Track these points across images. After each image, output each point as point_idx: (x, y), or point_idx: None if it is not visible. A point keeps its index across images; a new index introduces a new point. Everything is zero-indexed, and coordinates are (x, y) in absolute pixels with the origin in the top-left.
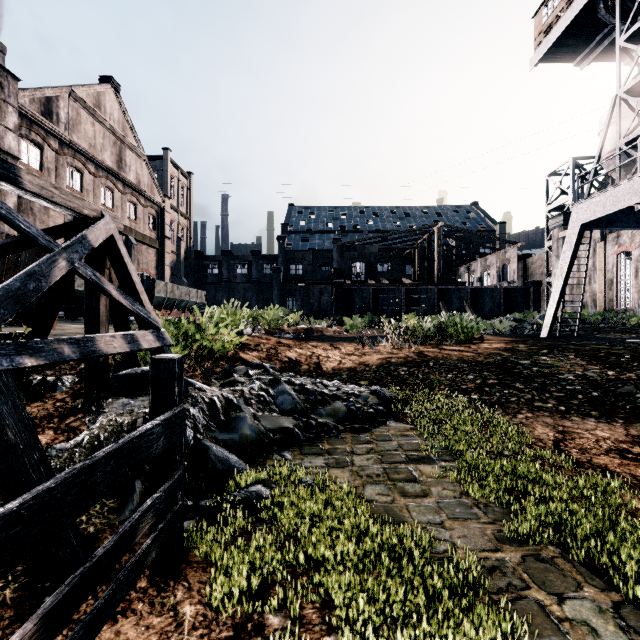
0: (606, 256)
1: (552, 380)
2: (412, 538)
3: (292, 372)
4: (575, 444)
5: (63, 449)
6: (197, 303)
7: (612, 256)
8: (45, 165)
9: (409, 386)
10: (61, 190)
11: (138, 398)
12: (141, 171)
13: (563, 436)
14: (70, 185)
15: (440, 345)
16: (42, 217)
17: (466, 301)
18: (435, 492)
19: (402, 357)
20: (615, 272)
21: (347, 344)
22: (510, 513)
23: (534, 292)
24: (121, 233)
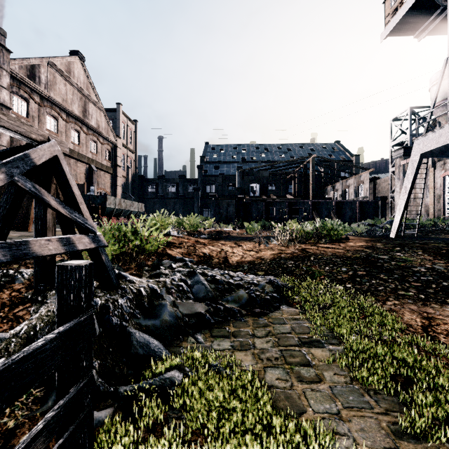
0: (435, 178)
1: (408, 272)
2: (313, 431)
3: (206, 264)
4: (441, 330)
5: (2, 339)
6: (138, 212)
7: (440, 178)
8: (30, 114)
9: (296, 276)
10: (9, 116)
11: None
12: (100, 118)
13: (429, 322)
14: (49, 128)
15: (317, 243)
16: None
17: (332, 211)
18: (328, 377)
19: (289, 253)
20: (442, 190)
21: (247, 242)
22: (399, 402)
23: (381, 204)
24: (85, 163)
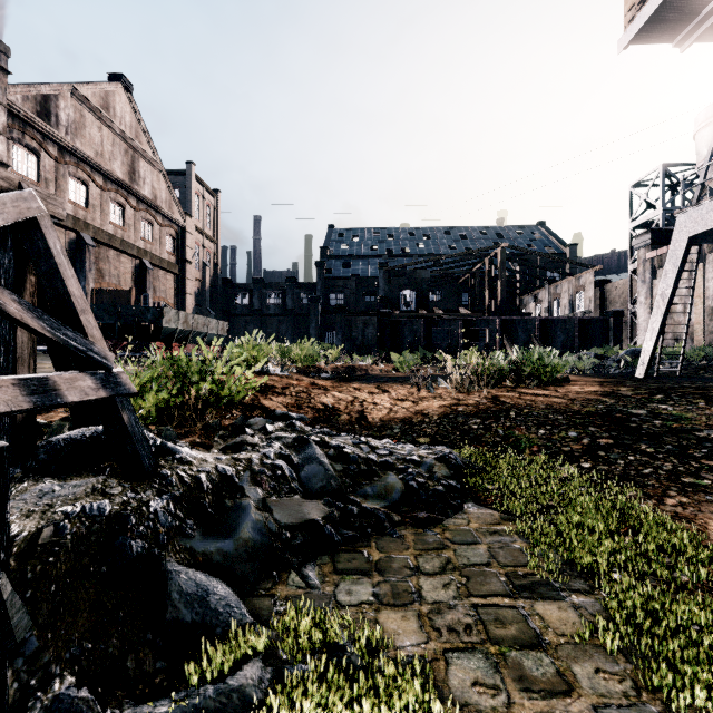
0: (705, 280)
1: (689, 439)
2: None
3: (328, 424)
4: None
5: None
6: (218, 336)
7: None
8: (42, 175)
9: (486, 446)
10: None
11: (74, 479)
12: (158, 185)
13: None
14: (73, 199)
15: (517, 388)
16: None
17: (534, 334)
18: (584, 679)
19: (472, 404)
20: None
21: (398, 386)
22: None
23: (615, 324)
24: (134, 256)
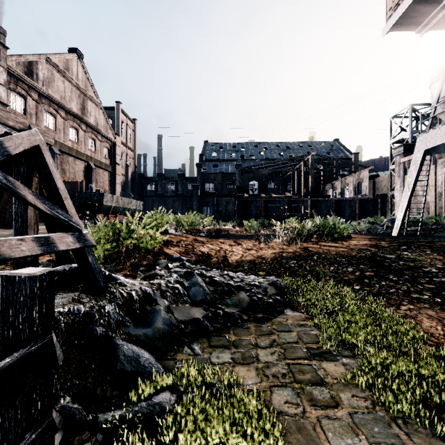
0: (436, 175)
1: (419, 272)
2: None
3: (204, 264)
4: None
5: None
6: (136, 210)
7: (441, 175)
8: (28, 111)
9: (299, 276)
10: None
11: (61, 294)
12: (99, 116)
13: None
14: (47, 125)
15: (319, 242)
16: None
17: (331, 209)
18: (345, 400)
19: (291, 252)
20: (443, 187)
21: (247, 241)
22: (436, 435)
23: (381, 202)
24: (84, 160)
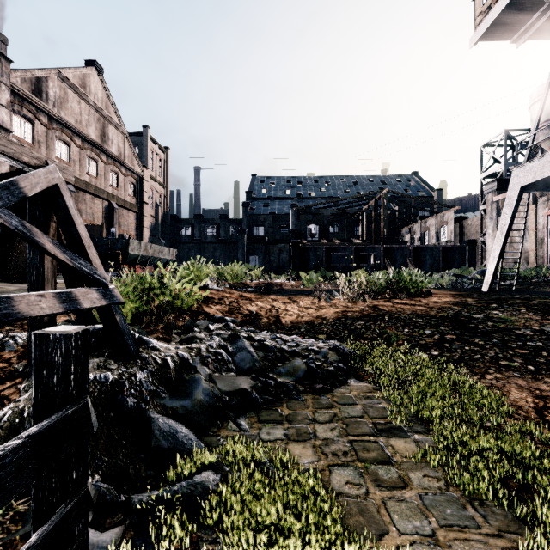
0: (537, 217)
1: (510, 335)
2: None
3: (252, 325)
4: None
5: None
6: (169, 260)
7: (543, 217)
8: (36, 138)
9: (366, 340)
10: None
11: None
12: (122, 144)
13: (544, 403)
14: (58, 156)
15: (392, 299)
16: None
17: (409, 258)
18: (415, 480)
19: (357, 311)
20: (545, 232)
21: (304, 298)
22: (516, 517)
23: (470, 250)
24: (104, 199)
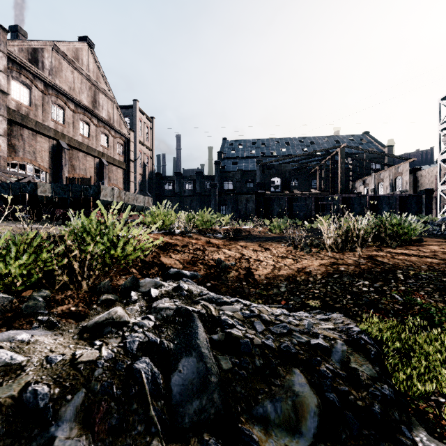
0: None
1: None
2: None
3: (218, 281)
4: None
5: None
6: (145, 207)
7: None
8: (33, 102)
9: (388, 315)
10: None
11: None
12: (111, 110)
13: None
14: (54, 118)
15: (381, 247)
16: (30, 142)
17: (366, 207)
18: None
19: (352, 264)
20: None
21: (276, 244)
22: None
23: (426, 199)
24: (96, 156)
